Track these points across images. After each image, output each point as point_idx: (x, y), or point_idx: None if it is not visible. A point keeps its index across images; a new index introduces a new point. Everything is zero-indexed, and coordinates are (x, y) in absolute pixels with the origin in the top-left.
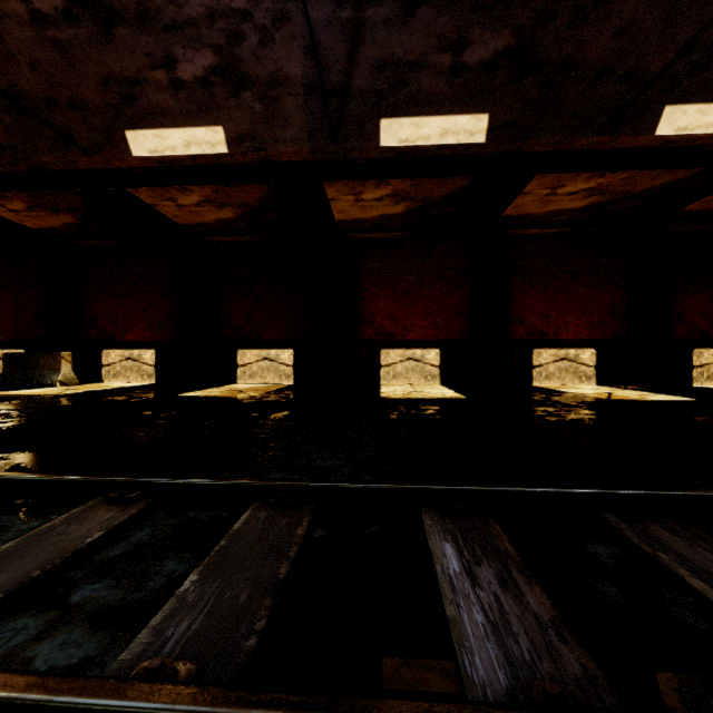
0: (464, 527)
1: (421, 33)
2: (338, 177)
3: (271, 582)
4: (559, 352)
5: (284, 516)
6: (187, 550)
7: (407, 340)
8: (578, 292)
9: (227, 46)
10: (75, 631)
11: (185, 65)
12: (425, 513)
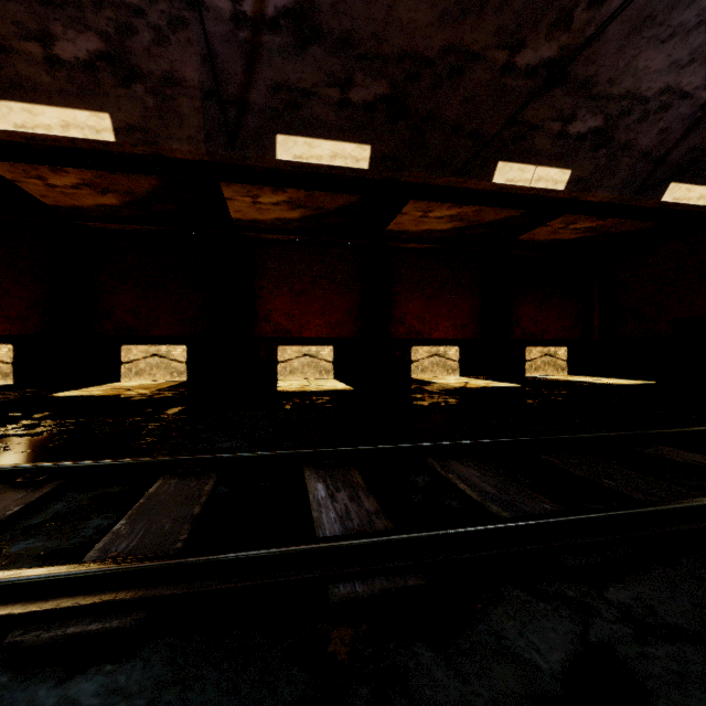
0: (333, 474)
1: (313, 67)
2: (235, 180)
3: (188, 517)
4: (432, 349)
5: (193, 480)
6: (108, 512)
7: (303, 337)
8: (446, 299)
9: (117, 35)
10: (24, 566)
11: (65, 43)
12: (306, 468)
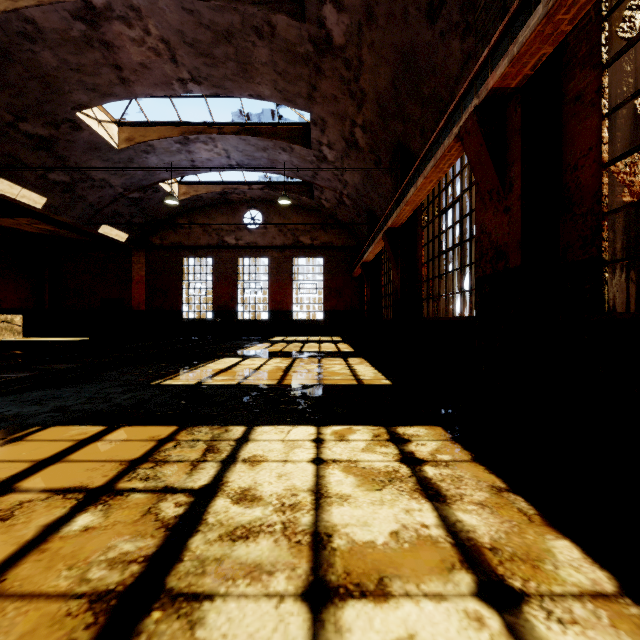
0: None
1: None
2: None
3: None
4: None
5: None
6: None
7: None
8: None
9: None
10: None
11: None
12: None
